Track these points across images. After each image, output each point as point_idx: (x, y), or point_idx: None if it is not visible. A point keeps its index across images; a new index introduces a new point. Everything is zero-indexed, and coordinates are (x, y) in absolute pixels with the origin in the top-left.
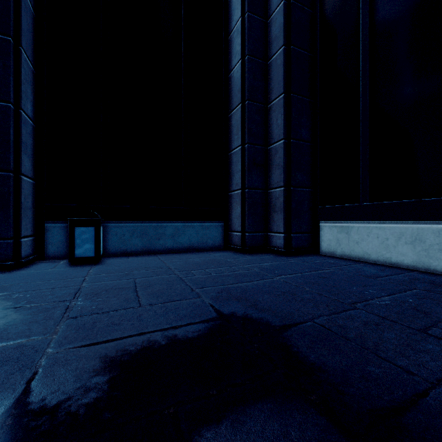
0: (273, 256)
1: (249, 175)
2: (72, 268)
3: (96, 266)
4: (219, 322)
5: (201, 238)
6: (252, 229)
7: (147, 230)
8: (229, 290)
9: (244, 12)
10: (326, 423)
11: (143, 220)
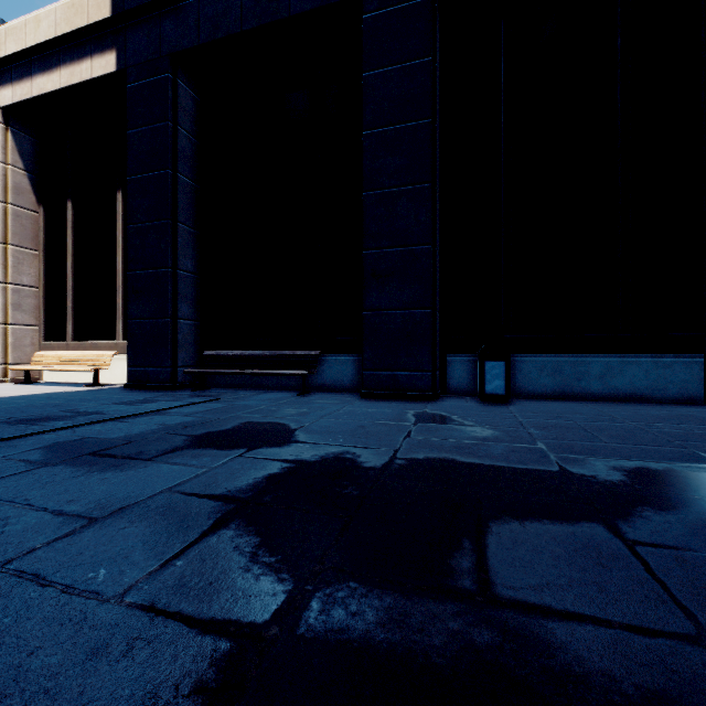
0: None
1: None
2: (486, 404)
3: (510, 405)
4: None
5: (653, 382)
6: None
7: (561, 367)
8: None
9: None
10: None
11: (555, 354)
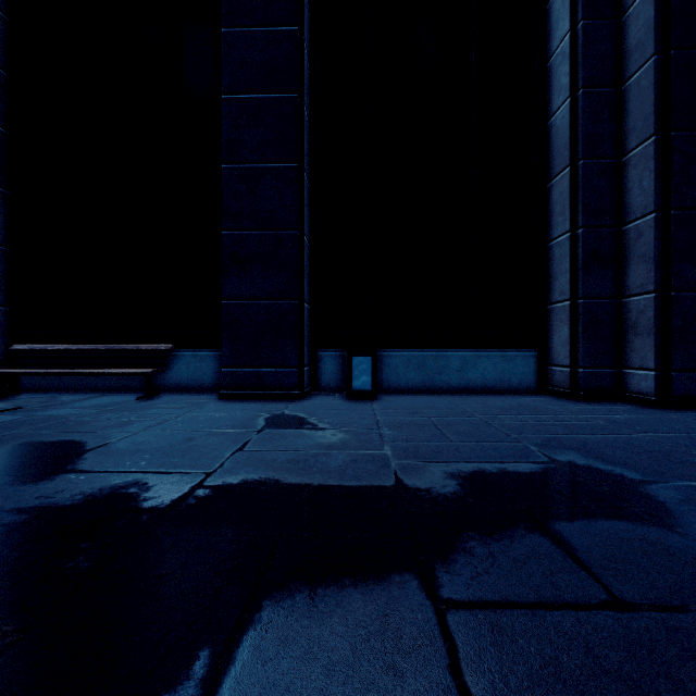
0: (633, 407)
1: (585, 276)
2: (352, 401)
3: (375, 401)
4: (553, 465)
5: (500, 374)
6: (590, 363)
7: (425, 361)
8: (560, 440)
9: (574, 22)
10: (690, 544)
11: (420, 348)
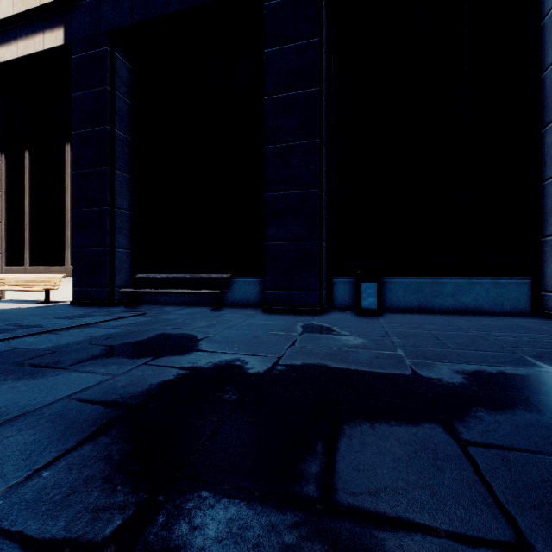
0: None
1: None
2: (361, 317)
3: (380, 317)
4: (548, 371)
5: (493, 299)
6: None
7: (421, 287)
8: None
9: None
10: None
11: (417, 276)
